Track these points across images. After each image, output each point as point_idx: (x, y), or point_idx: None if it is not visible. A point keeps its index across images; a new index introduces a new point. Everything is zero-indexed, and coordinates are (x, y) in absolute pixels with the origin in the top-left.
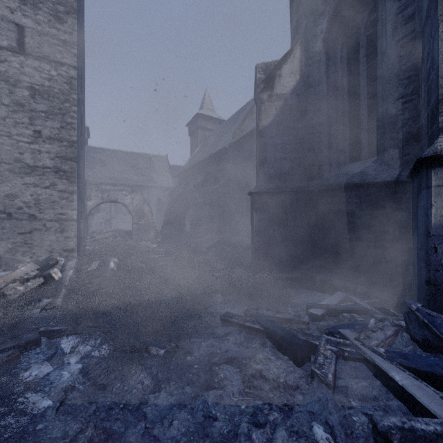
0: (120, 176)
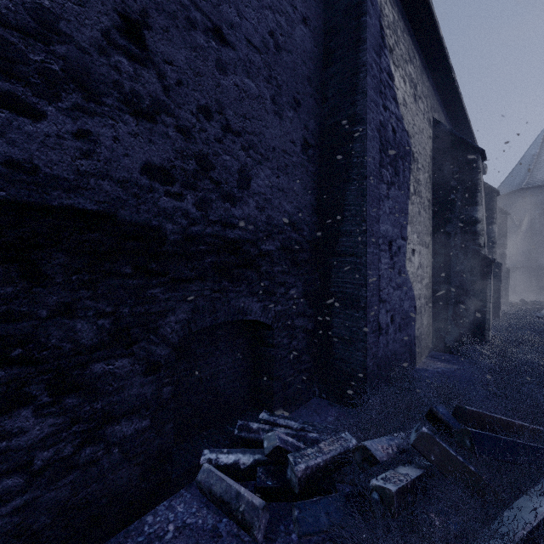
0: None
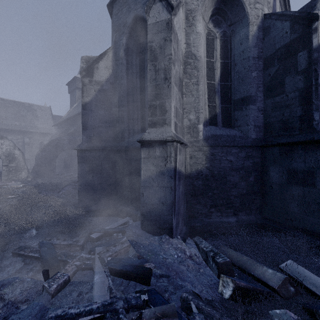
0: None
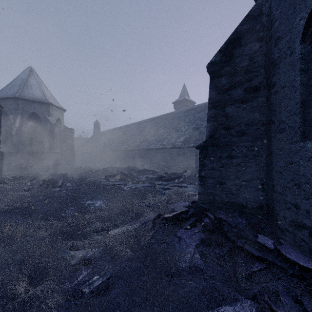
0: None
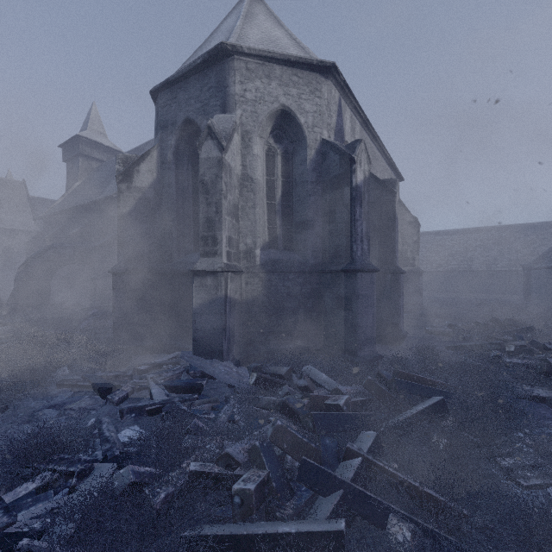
0: None
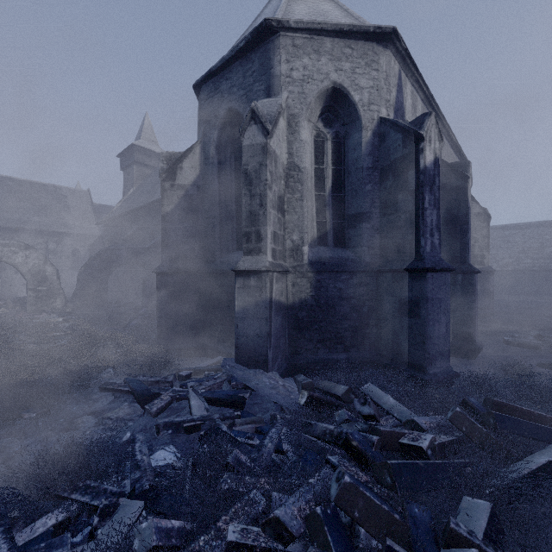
0: (7, 215)
